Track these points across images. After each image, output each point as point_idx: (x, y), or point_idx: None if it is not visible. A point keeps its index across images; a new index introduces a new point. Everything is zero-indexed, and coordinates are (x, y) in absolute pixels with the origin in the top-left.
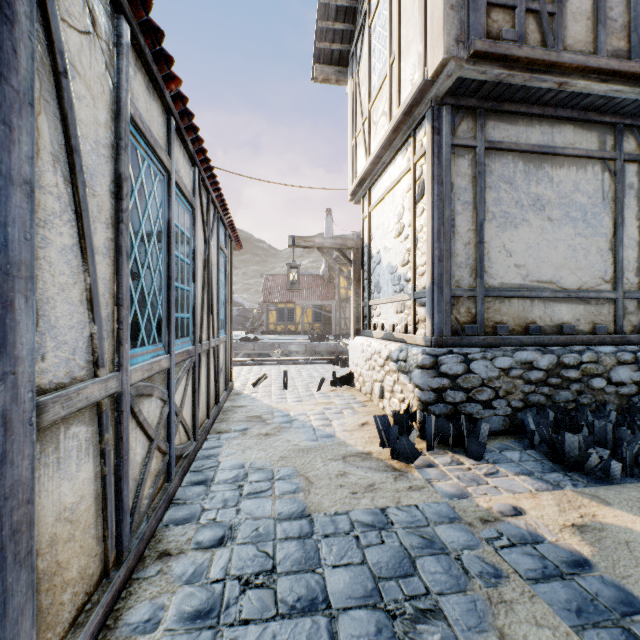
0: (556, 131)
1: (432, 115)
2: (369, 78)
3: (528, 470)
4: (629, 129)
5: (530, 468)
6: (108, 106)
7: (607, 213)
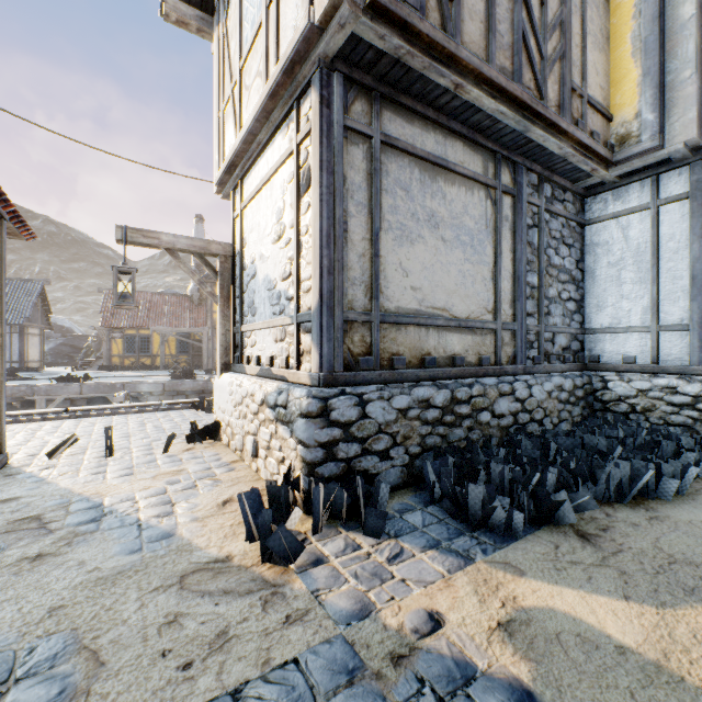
0: (449, 144)
1: (320, 79)
2: (240, 27)
3: (435, 539)
4: (505, 161)
5: (436, 535)
6: None
7: (490, 242)
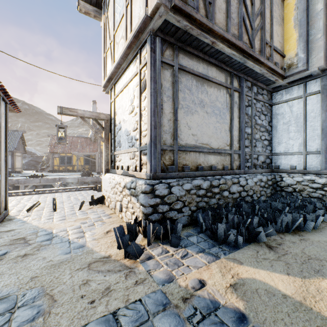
0: (209, 69)
1: (150, 40)
2: (114, 15)
3: (202, 248)
4: (235, 76)
5: (203, 246)
6: None
7: (228, 113)
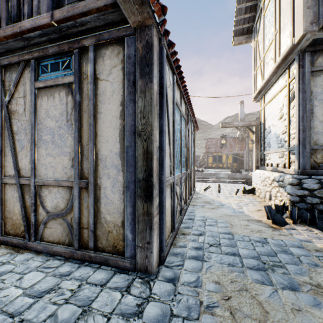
0: None
1: (298, 59)
2: (263, 41)
3: None
4: None
5: None
6: (171, 102)
7: None
